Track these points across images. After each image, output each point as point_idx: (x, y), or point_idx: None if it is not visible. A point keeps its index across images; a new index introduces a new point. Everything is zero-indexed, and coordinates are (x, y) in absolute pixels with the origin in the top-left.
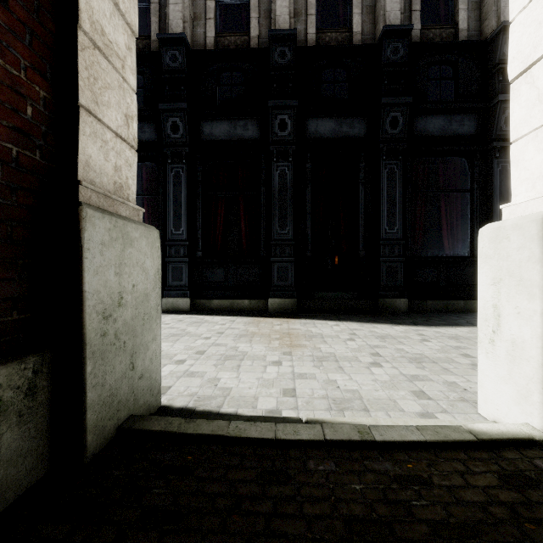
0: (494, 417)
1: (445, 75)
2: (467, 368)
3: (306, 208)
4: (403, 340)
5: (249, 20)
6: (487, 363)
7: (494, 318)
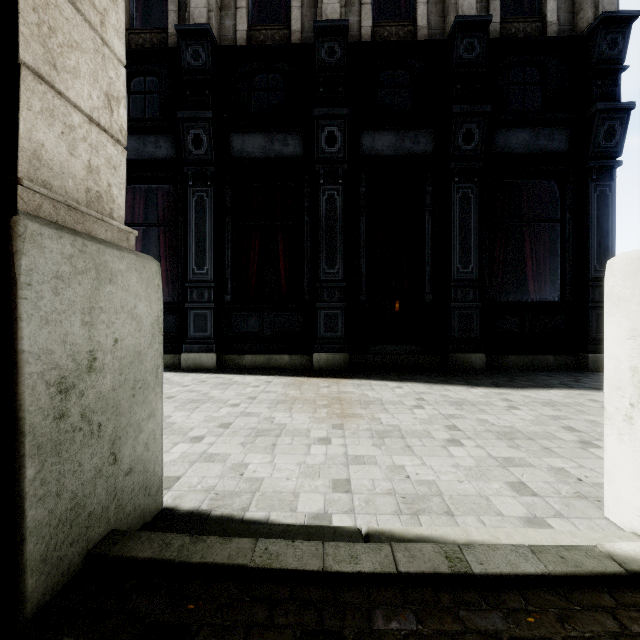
0: (632, 525)
1: (530, 80)
2: (575, 447)
3: (360, 242)
4: (485, 408)
5: (290, 11)
6: (621, 449)
7: (632, 386)
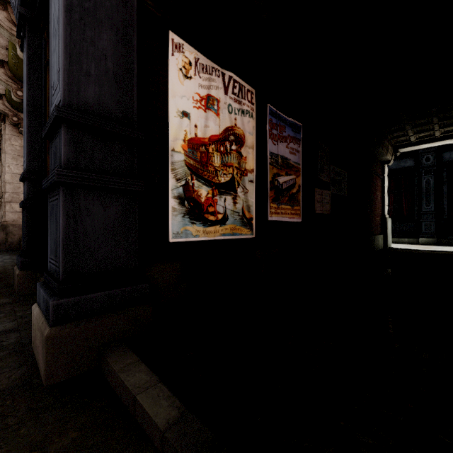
0: None
1: None
2: None
3: (443, 195)
4: None
5: None
6: None
7: None
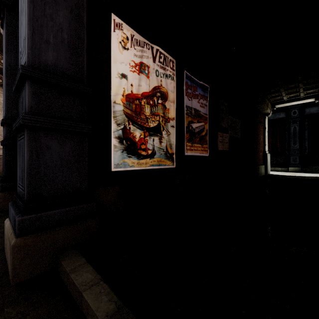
0: None
1: None
2: None
3: (305, 137)
4: None
5: None
6: None
7: None
